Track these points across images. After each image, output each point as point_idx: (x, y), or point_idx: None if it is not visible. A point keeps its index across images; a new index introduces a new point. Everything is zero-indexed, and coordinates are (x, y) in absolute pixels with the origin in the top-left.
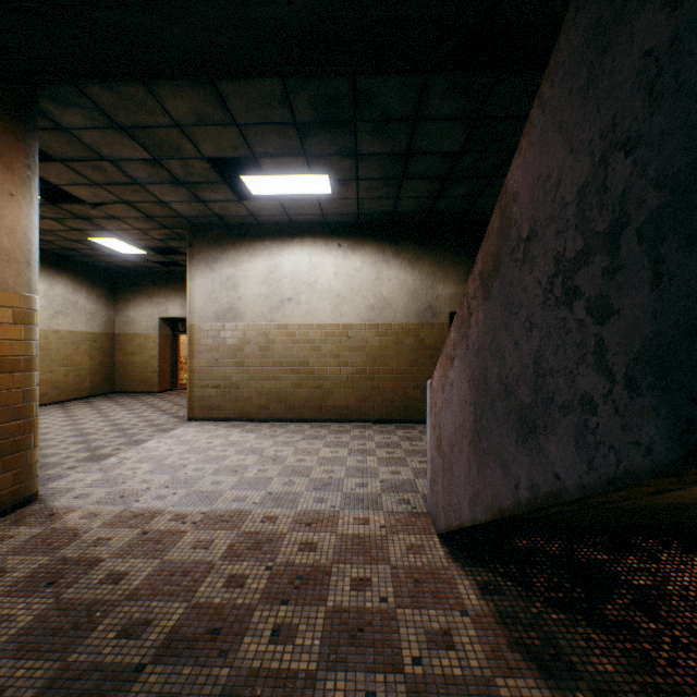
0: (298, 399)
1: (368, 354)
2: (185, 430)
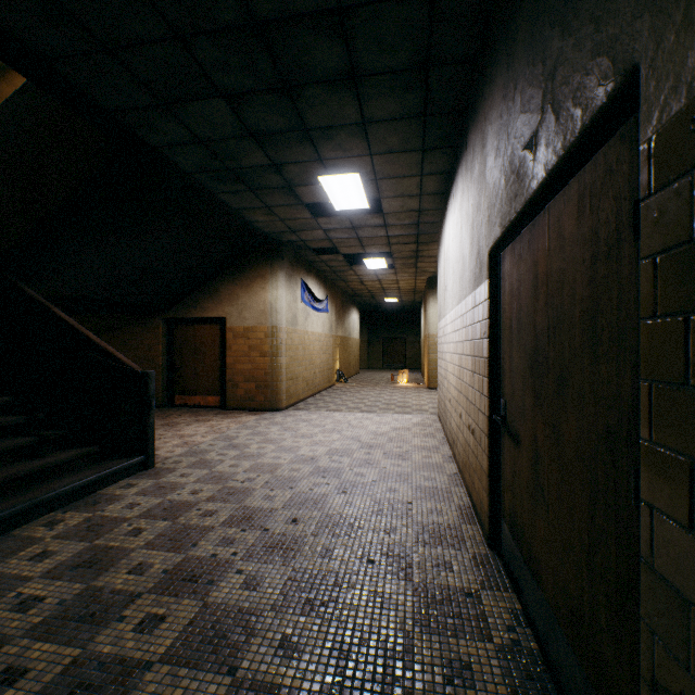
0: (447, 411)
1: (458, 357)
2: (401, 416)
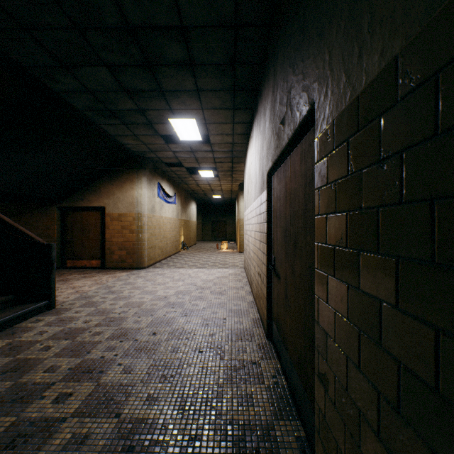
0: (248, 265)
1: (254, 233)
2: (222, 269)
